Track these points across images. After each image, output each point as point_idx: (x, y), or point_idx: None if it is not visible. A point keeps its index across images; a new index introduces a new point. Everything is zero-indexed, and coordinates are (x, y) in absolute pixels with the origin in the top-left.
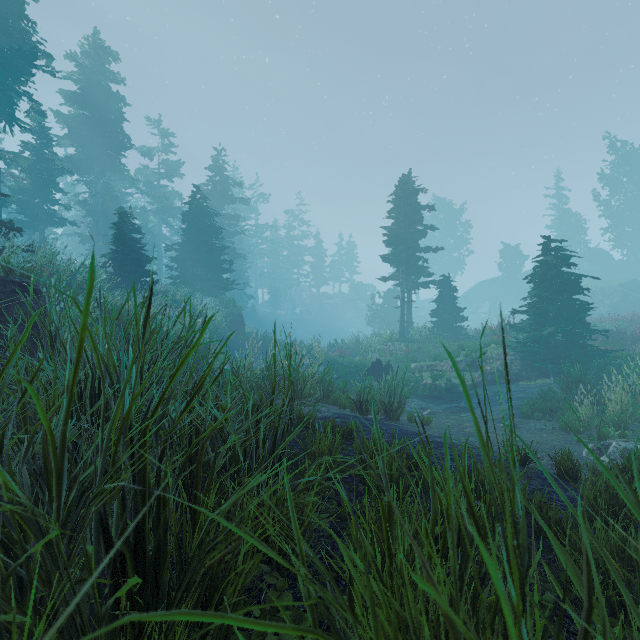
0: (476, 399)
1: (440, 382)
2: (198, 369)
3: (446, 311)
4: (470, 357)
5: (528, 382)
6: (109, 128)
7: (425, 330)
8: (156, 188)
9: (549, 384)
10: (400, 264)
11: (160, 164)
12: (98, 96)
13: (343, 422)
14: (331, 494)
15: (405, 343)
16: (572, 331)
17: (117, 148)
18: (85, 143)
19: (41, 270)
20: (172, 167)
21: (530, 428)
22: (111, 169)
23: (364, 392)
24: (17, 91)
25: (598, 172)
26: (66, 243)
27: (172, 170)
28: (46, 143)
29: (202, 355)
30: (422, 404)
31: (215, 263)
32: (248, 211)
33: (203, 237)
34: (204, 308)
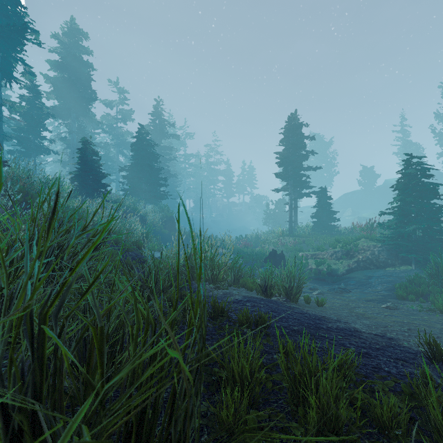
0: (352, 281)
1: (322, 267)
2: (134, 257)
3: (323, 214)
4: (345, 248)
5: (393, 268)
6: (81, 86)
7: (307, 228)
8: (115, 129)
9: (411, 270)
10: (289, 179)
11: (118, 112)
12: (74, 64)
13: (253, 306)
14: (256, 440)
15: (293, 237)
16: (432, 228)
17: (87, 100)
18: (65, 97)
19: (17, 181)
20: (126, 114)
21: (408, 309)
22: (83, 115)
23: (268, 278)
24: (14, 57)
25: (434, 112)
26: (54, 168)
27: (126, 116)
28: (37, 96)
29: (139, 246)
30: (310, 285)
31: (154, 180)
32: (179, 145)
33: (146, 161)
34: (147, 212)
